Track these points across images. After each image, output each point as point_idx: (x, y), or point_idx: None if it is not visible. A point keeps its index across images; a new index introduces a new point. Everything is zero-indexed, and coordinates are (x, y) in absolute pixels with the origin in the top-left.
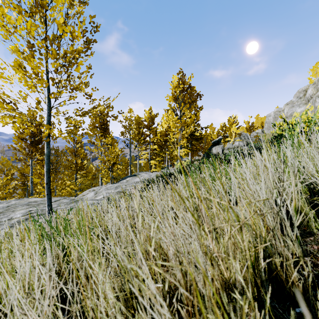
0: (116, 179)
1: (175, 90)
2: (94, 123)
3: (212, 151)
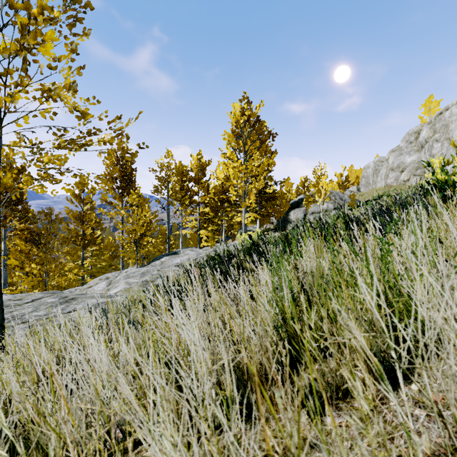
0: (147, 258)
1: (237, 124)
2: (111, 172)
3: (289, 217)
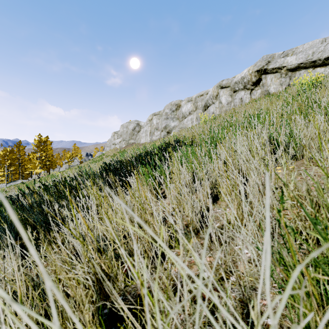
0: None
1: (37, 143)
2: None
3: (63, 167)
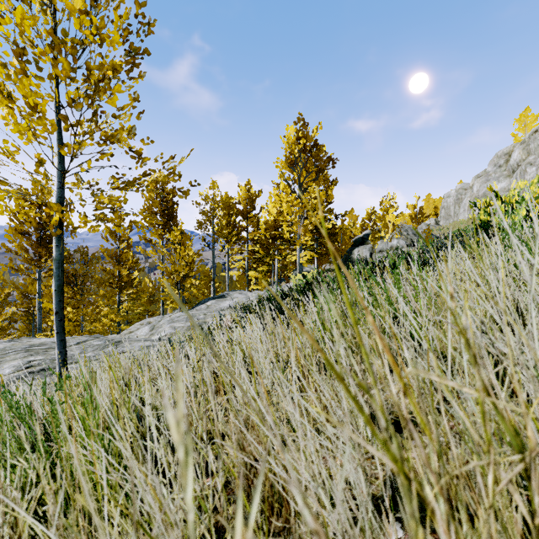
0: (189, 303)
1: (291, 150)
2: (151, 206)
3: (352, 256)
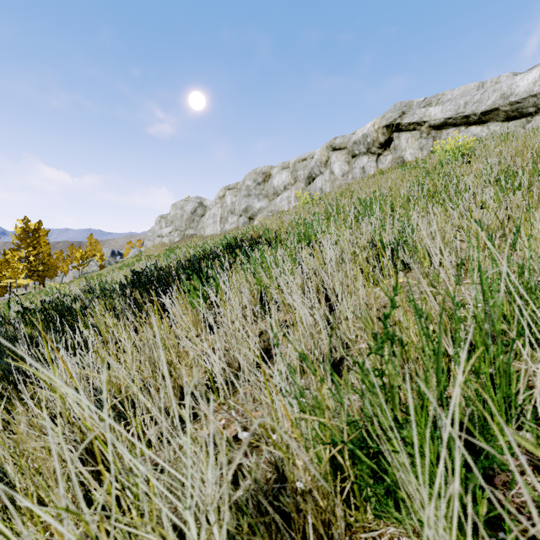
0: None
1: (20, 234)
2: None
3: (69, 275)
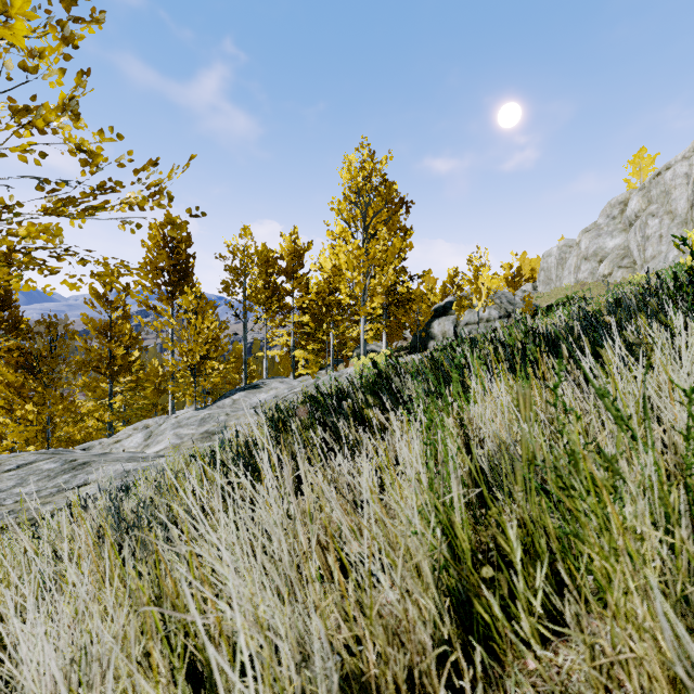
0: (213, 393)
1: (352, 187)
2: (155, 260)
3: (432, 330)
